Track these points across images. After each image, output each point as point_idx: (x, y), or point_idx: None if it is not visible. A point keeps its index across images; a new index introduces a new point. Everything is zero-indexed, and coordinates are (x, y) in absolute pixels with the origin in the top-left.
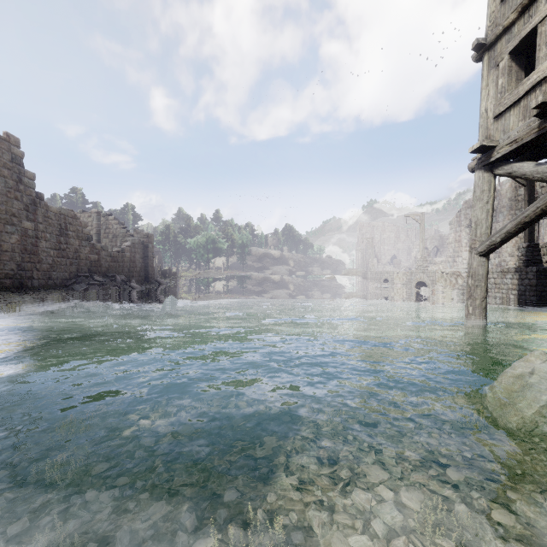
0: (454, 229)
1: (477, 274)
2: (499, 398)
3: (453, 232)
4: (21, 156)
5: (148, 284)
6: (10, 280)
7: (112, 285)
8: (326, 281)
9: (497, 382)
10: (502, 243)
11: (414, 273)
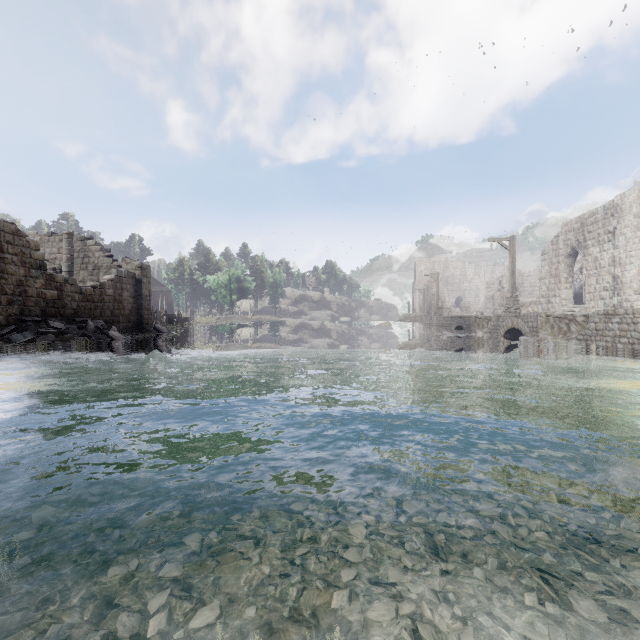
0: (548, 260)
1: None
2: None
3: (547, 264)
4: None
5: (141, 332)
6: None
7: (78, 335)
8: (380, 329)
9: None
10: None
11: (502, 317)
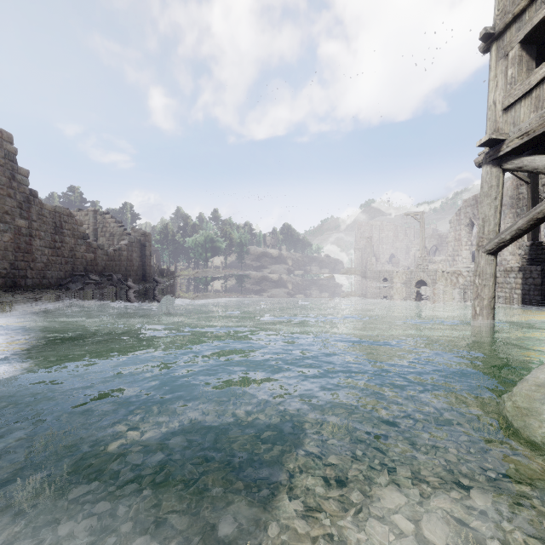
0: (453, 228)
1: (485, 273)
2: (520, 408)
3: (453, 230)
4: (14, 153)
5: (145, 283)
6: (3, 279)
7: (108, 285)
8: (325, 280)
9: (517, 390)
10: (512, 240)
11: (413, 272)
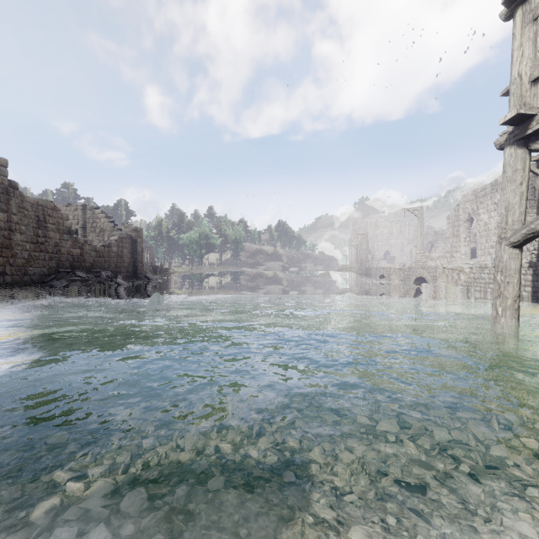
0: (452, 224)
1: (508, 269)
2: None
3: (451, 226)
4: None
5: (136, 280)
6: None
7: (96, 282)
8: (321, 277)
9: None
10: None
11: (412, 268)
